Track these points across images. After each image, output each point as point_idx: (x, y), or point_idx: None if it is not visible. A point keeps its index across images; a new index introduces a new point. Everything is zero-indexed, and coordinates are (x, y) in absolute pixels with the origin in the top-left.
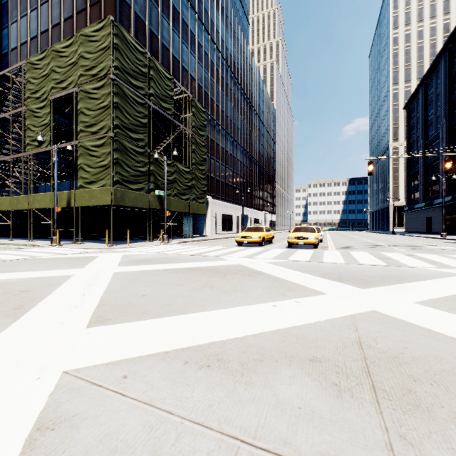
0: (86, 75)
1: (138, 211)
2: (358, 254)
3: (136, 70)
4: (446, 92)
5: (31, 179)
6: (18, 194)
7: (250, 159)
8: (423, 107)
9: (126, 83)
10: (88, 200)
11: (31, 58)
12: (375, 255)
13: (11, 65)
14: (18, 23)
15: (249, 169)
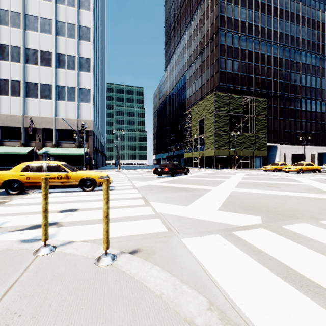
0: (207, 112)
1: (228, 156)
2: (298, 175)
3: (223, 104)
4: None
5: (193, 149)
6: (189, 151)
7: None
8: None
9: (219, 111)
10: (208, 154)
11: (193, 107)
12: (306, 175)
13: (187, 104)
14: (189, 89)
15: None
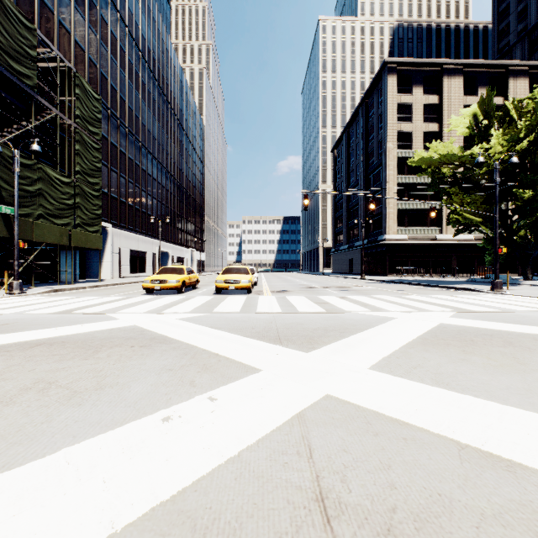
0: None
1: None
2: (296, 299)
3: None
4: (363, 143)
5: None
6: None
7: (172, 181)
8: (346, 154)
9: None
10: None
11: None
12: (312, 299)
13: None
14: None
15: (170, 193)
